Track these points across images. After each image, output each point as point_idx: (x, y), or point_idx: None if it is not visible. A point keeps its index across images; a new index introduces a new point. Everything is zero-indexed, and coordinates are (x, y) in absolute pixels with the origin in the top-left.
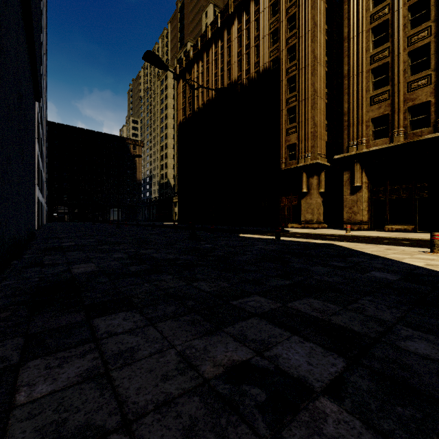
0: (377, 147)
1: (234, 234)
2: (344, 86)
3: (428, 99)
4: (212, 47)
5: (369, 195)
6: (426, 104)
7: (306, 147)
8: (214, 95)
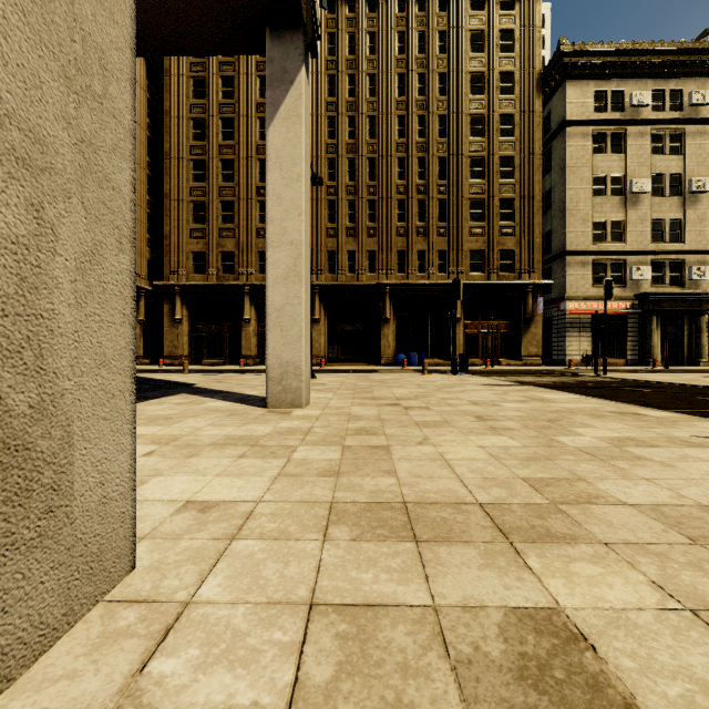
0: (195, 283)
1: None
2: (166, 207)
3: (233, 250)
4: None
5: (190, 329)
6: (232, 254)
7: None
8: None
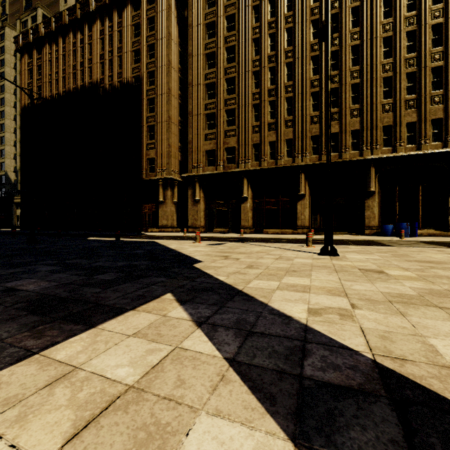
0: (208, 172)
1: (83, 238)
2: (189, 121)
3: (235, 145)
4: (70, 36)
5: (205, 207)
6: (234, 148)
7: (163, 163)
8: (72, 89)
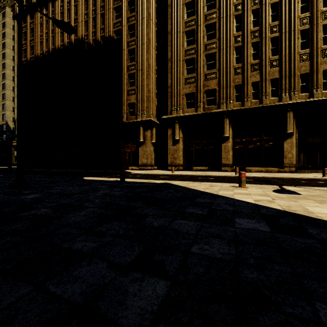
0: (189, 114)
1: (78, 177)
2: (169, 67)
3: (215, 87)
4: None
5: (184, 146)
6: (214, 90)
7: (143, 107)
8: (60, 46)
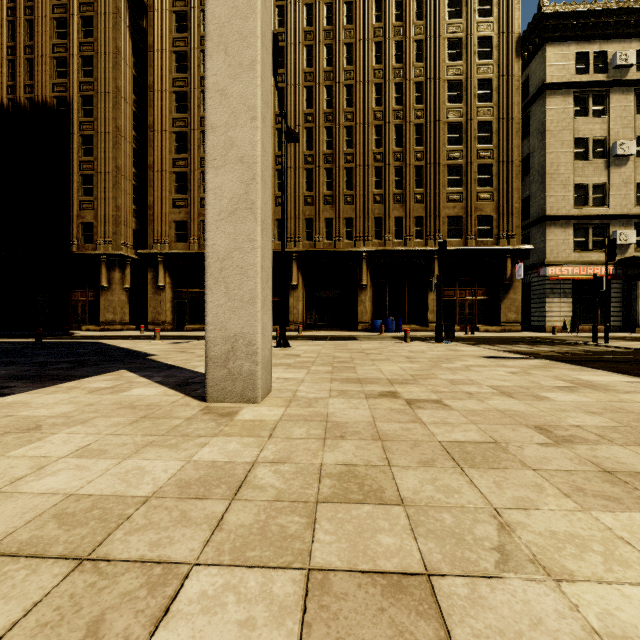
0: (177, 251)
1: None
2: (149, 178)
3: None
4: None
5: (173, 296)
6: None
7: (107, 231)
8: None
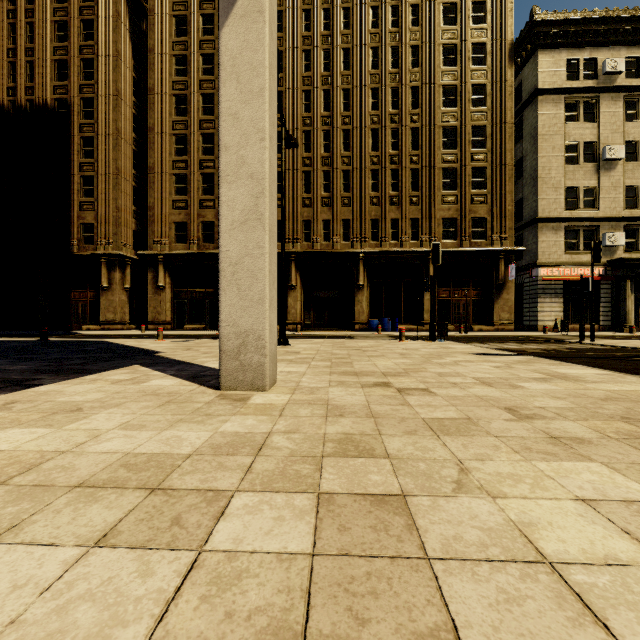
0: (177, 251)
1: None
2: (150, 179)
3: (213, 220)
4: None
5: (173, 296)
6: (213, 224)
7: (108, 232)
8: None
